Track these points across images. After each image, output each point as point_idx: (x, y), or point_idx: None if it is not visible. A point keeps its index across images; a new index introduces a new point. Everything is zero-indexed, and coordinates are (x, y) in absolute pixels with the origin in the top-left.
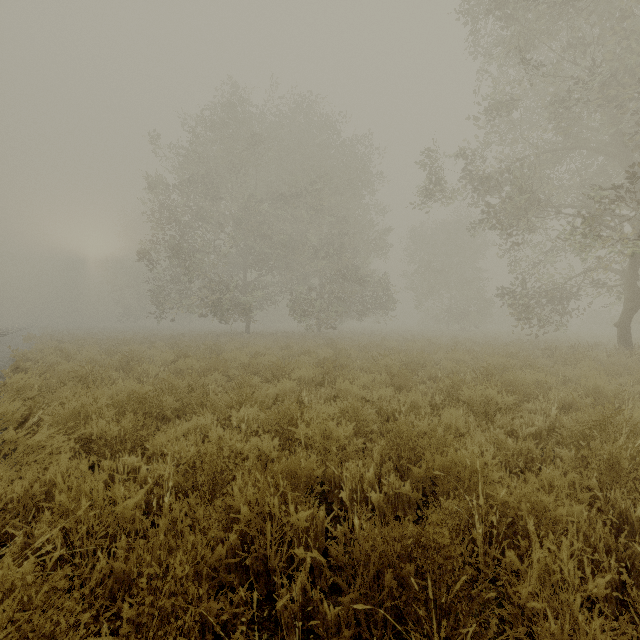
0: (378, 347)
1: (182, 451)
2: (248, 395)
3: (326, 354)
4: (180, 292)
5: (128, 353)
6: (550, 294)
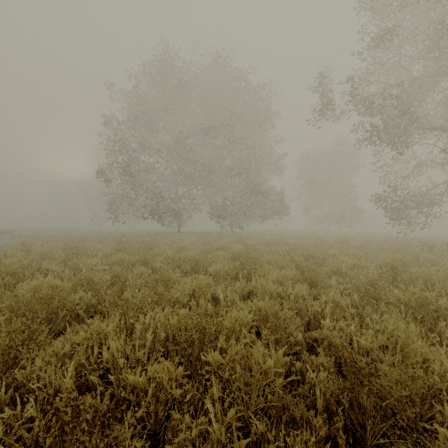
0: (280, 243)
1: (56, 383)
2: (162, 293)
3: (238, 249)
4: (129, 202)
5: (76, 248)
6: (419, 201)
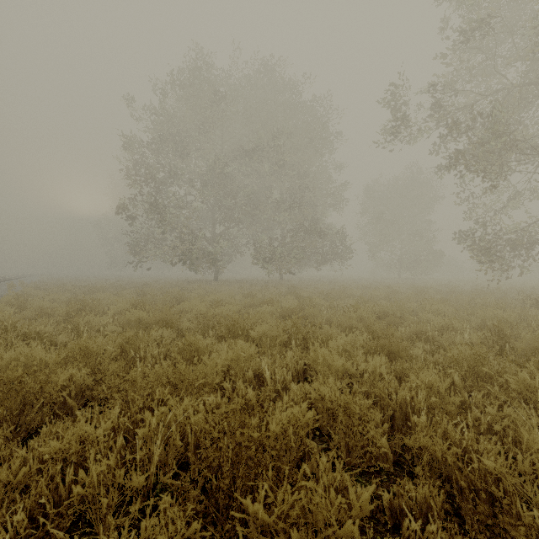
0: (342, 295)
1: None
2: (183, 373)
3: (290, 303)
4: (155, 243)
5: (83, 302)
6: (517, 242)
